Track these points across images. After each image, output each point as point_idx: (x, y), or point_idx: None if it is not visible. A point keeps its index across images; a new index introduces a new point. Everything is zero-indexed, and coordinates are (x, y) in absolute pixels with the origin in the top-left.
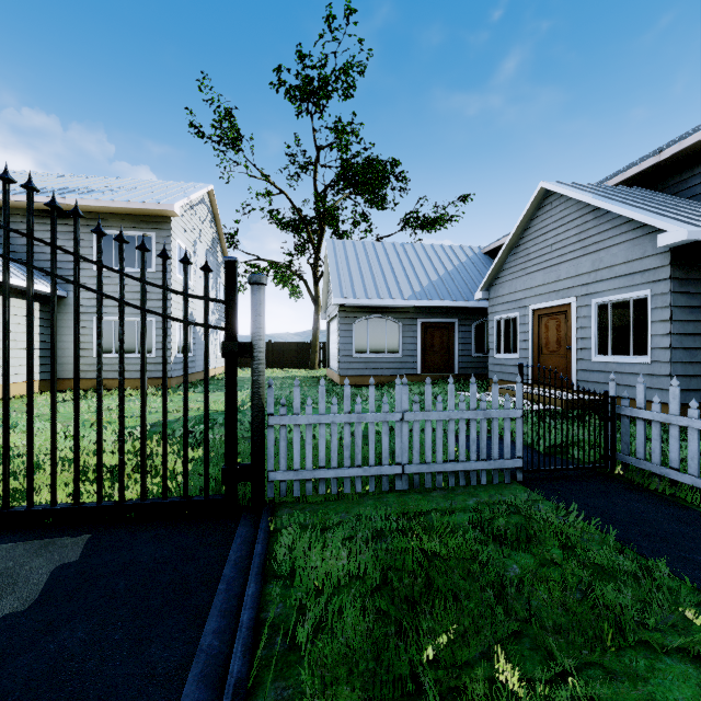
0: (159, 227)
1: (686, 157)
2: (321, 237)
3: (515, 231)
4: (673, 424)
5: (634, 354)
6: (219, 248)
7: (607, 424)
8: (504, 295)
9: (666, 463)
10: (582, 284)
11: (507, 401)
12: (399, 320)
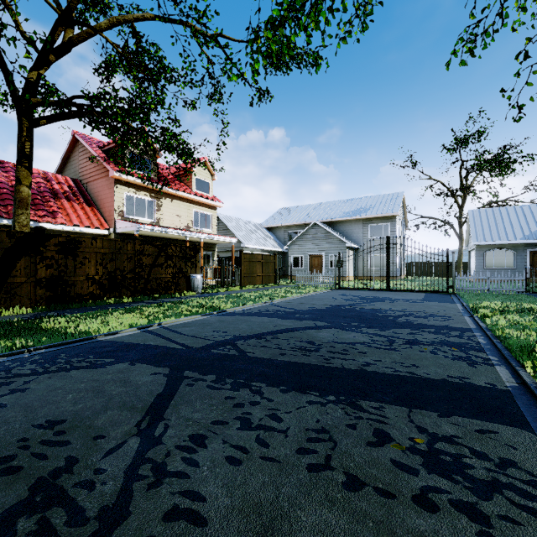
0: (391, 220)
1: None
2: (464, 200)
3: None
4: None
5: None
6: (403, 217)
7: None
8: None
9: None
10: None
11: (520, 276)
12: (513, 250)
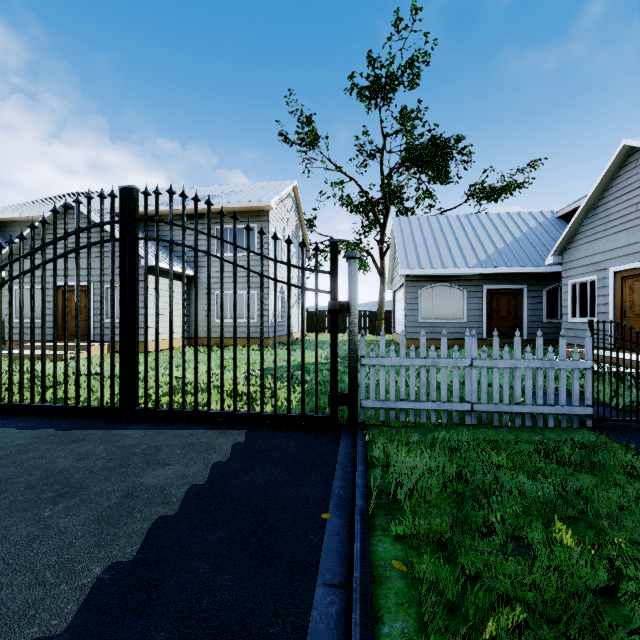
0: (260, 219)
1: None
2: (386, 215)
3: (592, 193)
4: None
5: None
6: (301, 232)
7: None
8: (580, 258)
9: None
10: None
11: (575, 353)
12: (463, 287)
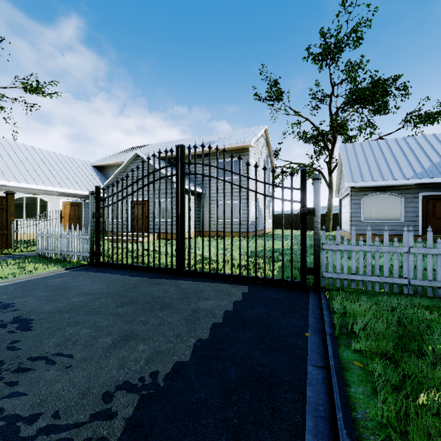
0: (243, 154)
1: None
2: (334, 143)
3: None
4: None
5: None
6: (269, 160)
7: None
8: None
9: None
10: None
11: None
12: (401, 195)
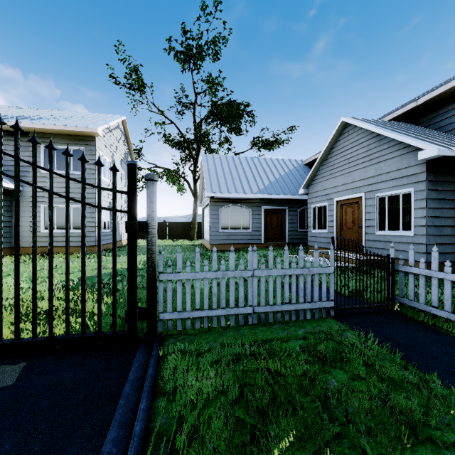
0: (87, 143)
1: (433, 103)
2: (198, 152)
3: (325, 149)
4: (433, 277)
5: (402, 230)
6: (130, 159)
7: (389, 277)
8: (318, 191)
9: (426, 302)
10: (368, 184)
11: (324, 262)
12: (249, 207)
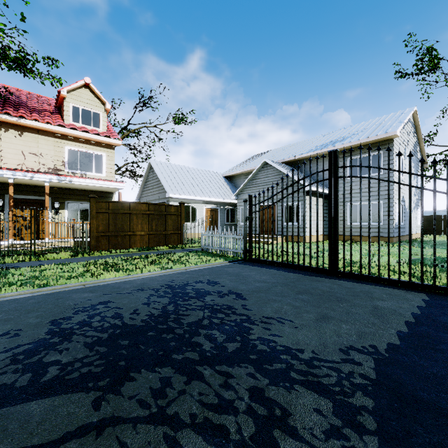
0: (385, 147)
1: None
2: None
3: None
4: None
5: None
6: (418, 148)
7: None
8: None
9: None
10: None
11: None
12: None
